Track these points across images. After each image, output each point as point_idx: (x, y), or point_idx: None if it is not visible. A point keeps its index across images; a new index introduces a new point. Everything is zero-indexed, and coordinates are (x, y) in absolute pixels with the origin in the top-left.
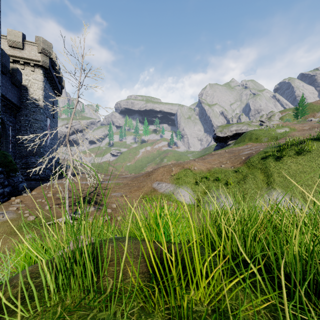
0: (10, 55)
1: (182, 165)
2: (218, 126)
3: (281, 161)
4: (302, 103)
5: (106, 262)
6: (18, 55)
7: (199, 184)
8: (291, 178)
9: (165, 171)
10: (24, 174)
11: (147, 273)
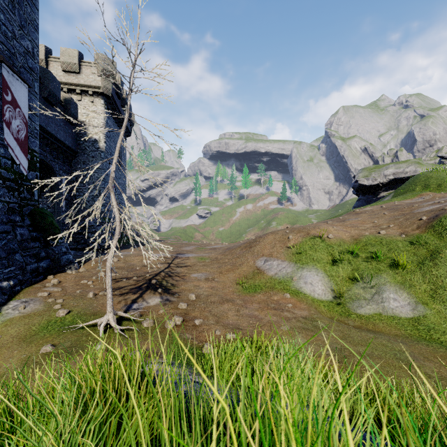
0: (64, 82)
1: (306, 230)
2: (361, 169)
3: None
4: None
5: None
6: (73, 81)
7: (339, 264)
8: None
9: (277, 240)
10: (81, 241)
11: None
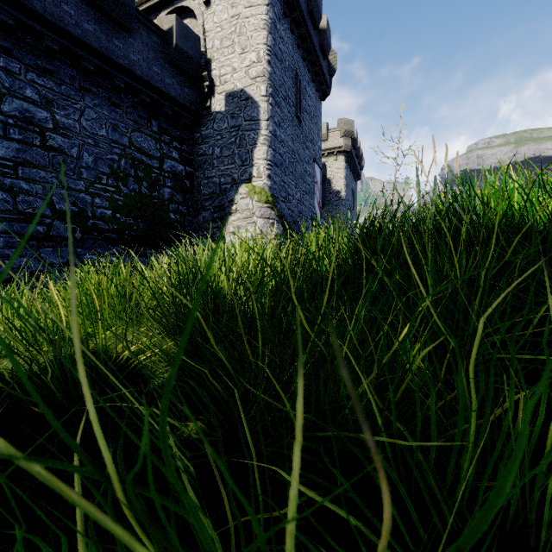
0: None
1: None
2: None
3: None
4: None
5: None
6: (322, 148)
7: None
8: None
9: None
10: None
11: None
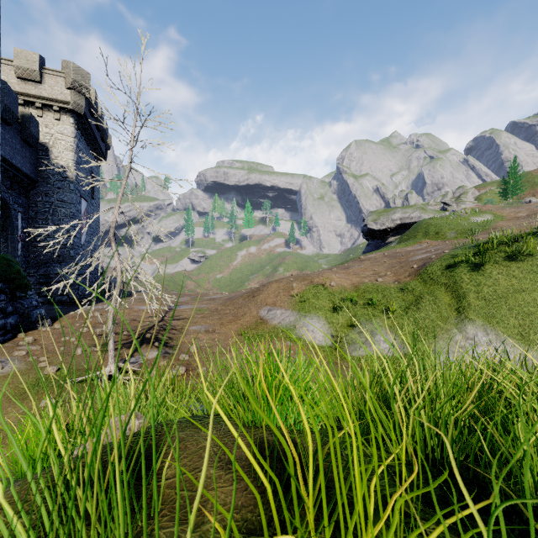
0: (19, 92)
1: (310, 278)
2: (371, 212)
3: (482, 271)
4: (515, 173)
5: (166, 477)
6: (32, 92)
7: (340, 311)
8: (500, 302)
9: (281, 289)
10: (43, 293)
11: (246, 508)
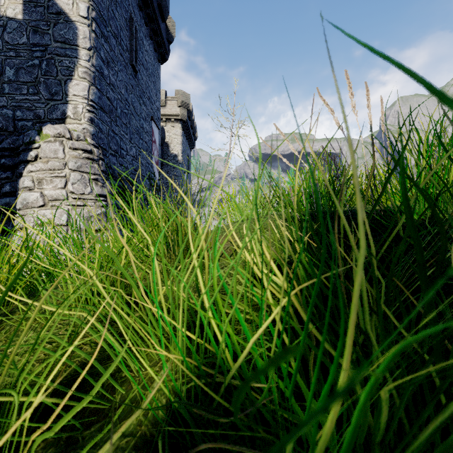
0: None
1: None
2: (413, 166)
3: None
4: None
5: None
6: (161, 113)
7: None
8: None
9: None
10: None
11: None
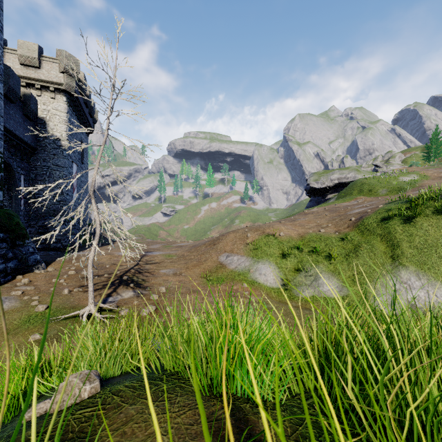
0: (22, 76)
1: (262, 229)
2: (313, 173)
3: (413, 223)
4: (436, 139)
5: None
6: (33, 76)
7: (288, 258)
8: (430, 250)
9: (238, 238)
10: (41, 241)
11: None
